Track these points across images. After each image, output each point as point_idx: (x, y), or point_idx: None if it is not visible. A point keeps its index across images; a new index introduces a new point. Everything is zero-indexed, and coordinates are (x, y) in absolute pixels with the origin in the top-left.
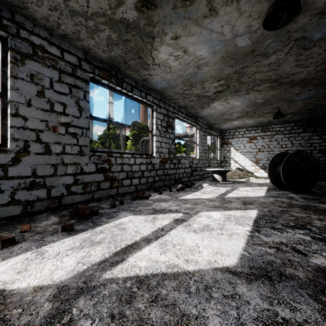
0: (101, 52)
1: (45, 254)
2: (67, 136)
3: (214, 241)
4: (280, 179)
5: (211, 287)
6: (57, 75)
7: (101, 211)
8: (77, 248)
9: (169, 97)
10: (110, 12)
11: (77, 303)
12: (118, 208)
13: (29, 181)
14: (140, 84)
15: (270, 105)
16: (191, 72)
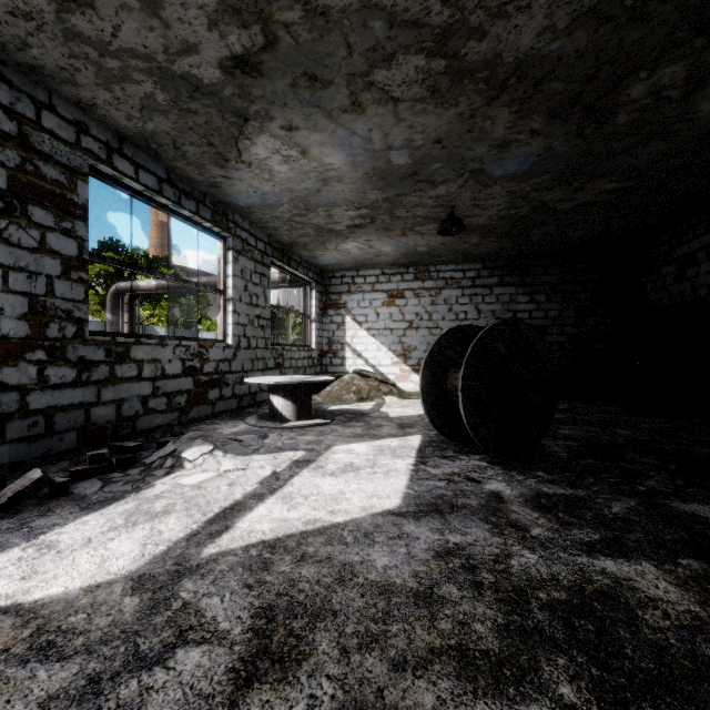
0: None
1: None
2: None
3: None
4: (458, 411)
5: None
6: None
7: None
8: None
9: (13, 45)
10: None
11: None
12: None
13: None
14: None
15: (430, 186)
16: None
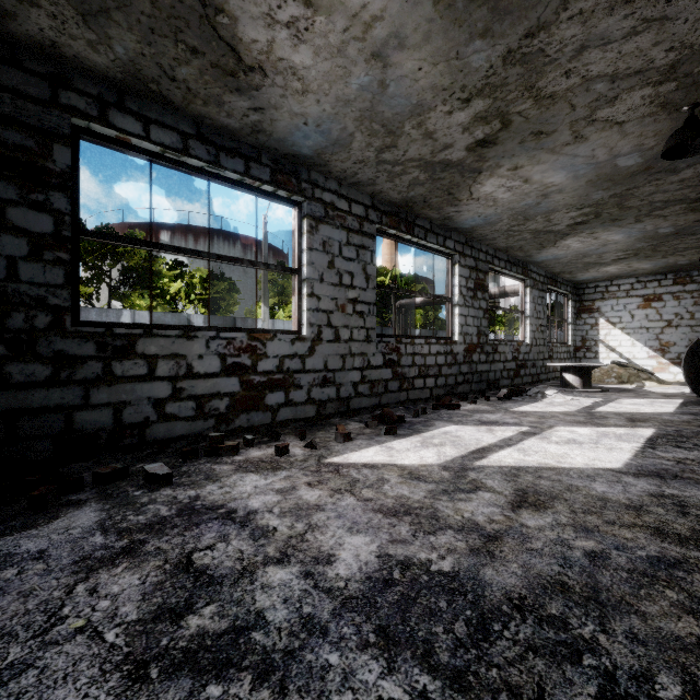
0: (395, 193)
1: (395, 448)
2: (354, 317)
3: (588, 452)
4: None
5: (593, 476)
6: (345, 236)
7: (405, 420)
8: (422, 447)
9: (481, 236)
10: (429, 156)
11: (469, 474)
12: (426, 417)
13: (322, 375)
14: (436, 224)
15: (690, 235)
16: (531, 203)
